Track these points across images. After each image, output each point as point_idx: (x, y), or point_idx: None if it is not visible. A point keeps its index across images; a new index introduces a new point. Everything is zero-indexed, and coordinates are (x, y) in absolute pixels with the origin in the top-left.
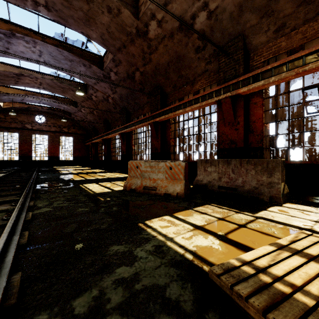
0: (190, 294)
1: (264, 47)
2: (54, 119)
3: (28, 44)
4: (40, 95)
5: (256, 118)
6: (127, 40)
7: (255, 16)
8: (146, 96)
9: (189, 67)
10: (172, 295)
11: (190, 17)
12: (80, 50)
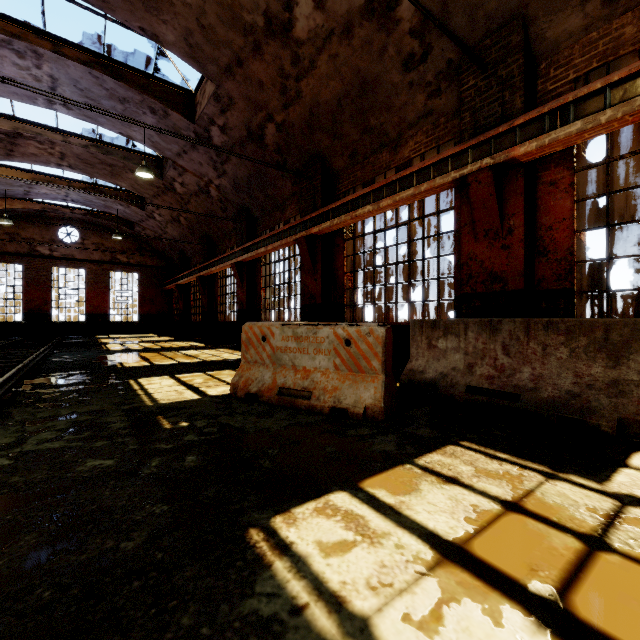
0: None
1: (577, 44)
2: (98, 235)
3: (22, 59)
4: (64, 183)
5: (555, 220)
6: (246, 46)
7: None
8: (291, 180)
9: (388, 107)
10: None
11: None
12: (143, 75)
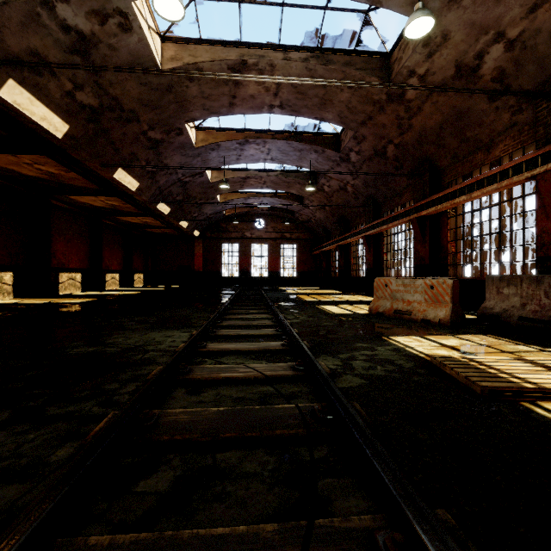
0: (411, 364)
1: None
2: (274, 222)
3: (258, 146)
4: (261, 195)
5: None
6: (374, 110)
7: None
8: (406, 176)
9: (480, 124)
10: (398, 363)
11: (474, 58)
12: (311, 134)
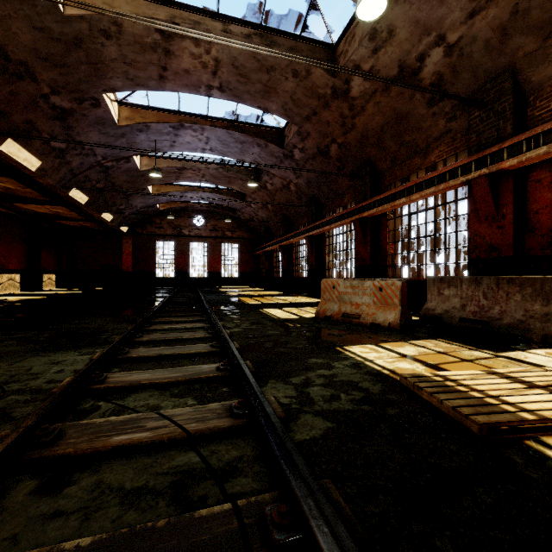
0: (378, 387)
1: None
2: (214, 219)
3: (195, 132)
4: (200, 190)
5: (540, 207)
6: (319, 105)
7: (533, 38)
8: (348, 178)
9: (418, 129)
10: (363, 386)
11: (416, 59)
12: (254, 126)
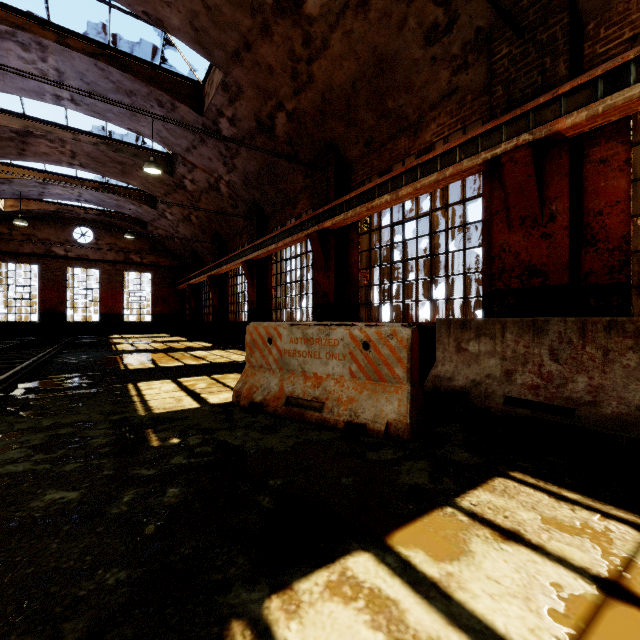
0: None
1: None
2: (111, 235)
3: (27, 52)
4: (77, 182)
5: (606, 204)
6: (254, 28)
7: None
8: (302, 173)
9: (408, 87)
10: None
11: None
12: (149, 66)
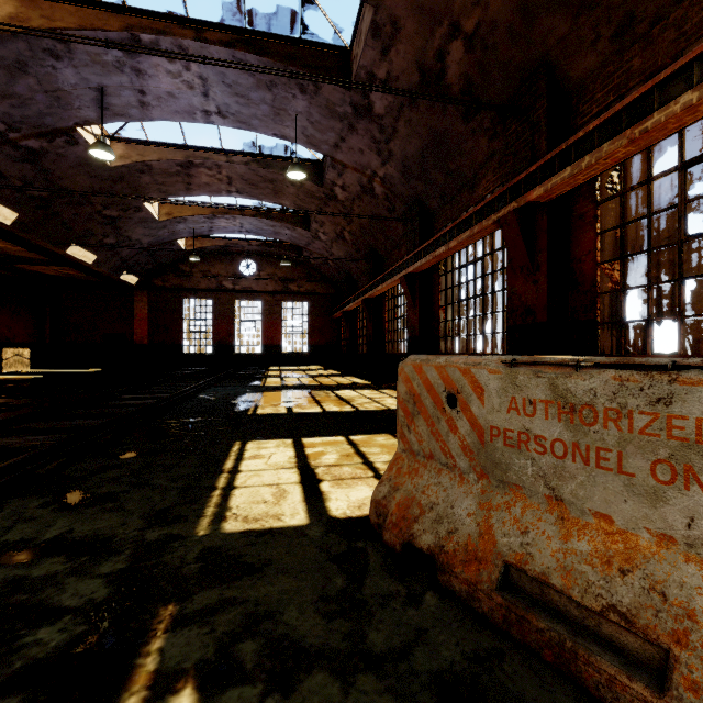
0: None
1: None
2: (271, 266)
3: (172, 62)
4: (237, 212)
5: None
6: None
7: None
8: (487, 133)
9: None
10: None
11: None
12: (288, 42)
